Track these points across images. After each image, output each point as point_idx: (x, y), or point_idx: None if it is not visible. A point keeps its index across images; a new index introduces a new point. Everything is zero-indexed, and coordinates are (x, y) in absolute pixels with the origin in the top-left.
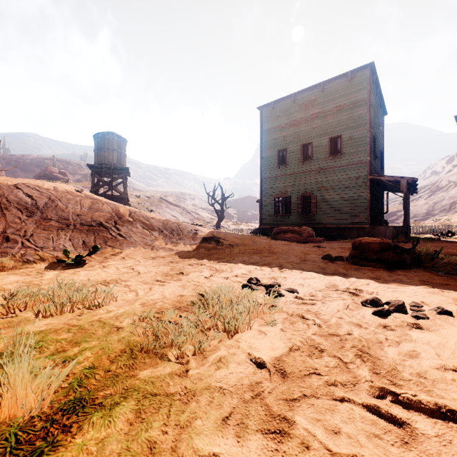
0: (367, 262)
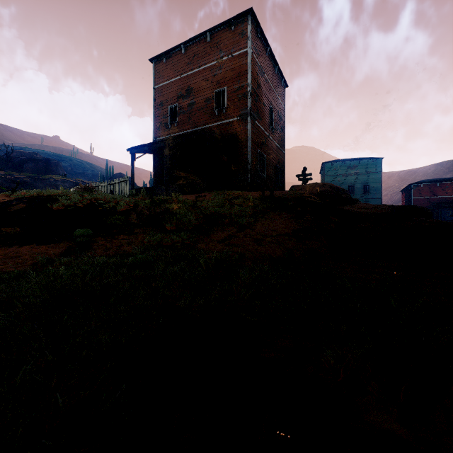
0: None
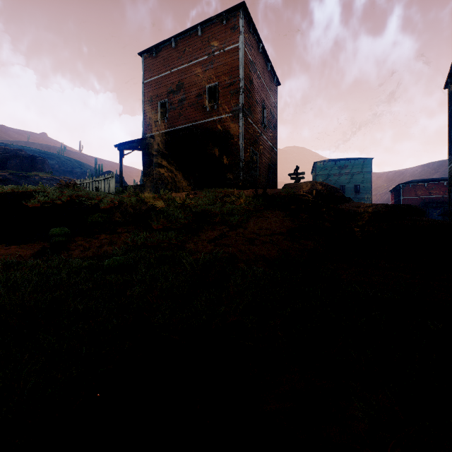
0: None
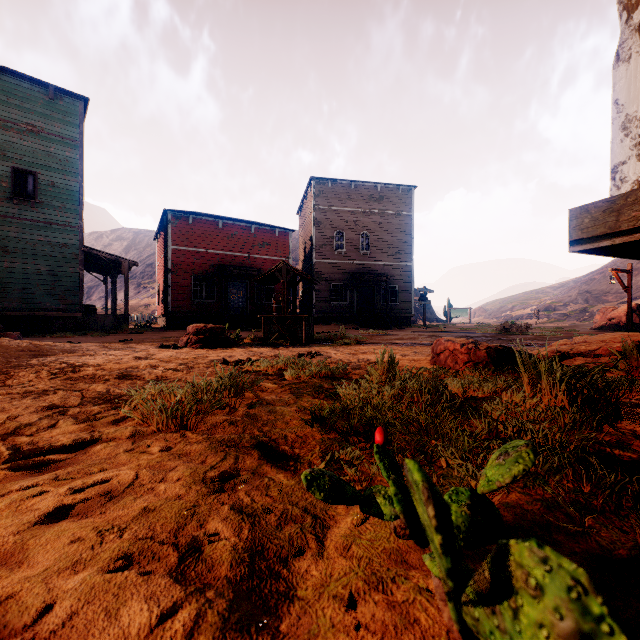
0: (214, 345)
